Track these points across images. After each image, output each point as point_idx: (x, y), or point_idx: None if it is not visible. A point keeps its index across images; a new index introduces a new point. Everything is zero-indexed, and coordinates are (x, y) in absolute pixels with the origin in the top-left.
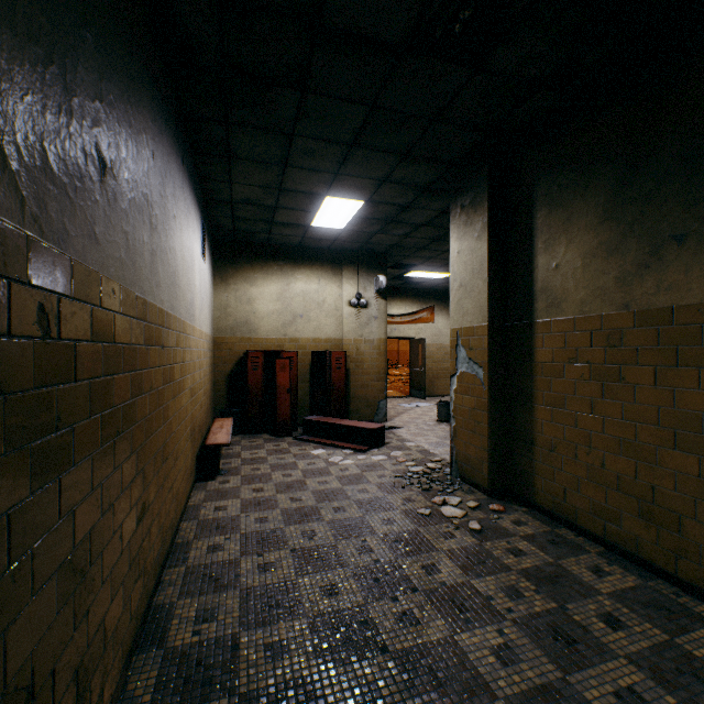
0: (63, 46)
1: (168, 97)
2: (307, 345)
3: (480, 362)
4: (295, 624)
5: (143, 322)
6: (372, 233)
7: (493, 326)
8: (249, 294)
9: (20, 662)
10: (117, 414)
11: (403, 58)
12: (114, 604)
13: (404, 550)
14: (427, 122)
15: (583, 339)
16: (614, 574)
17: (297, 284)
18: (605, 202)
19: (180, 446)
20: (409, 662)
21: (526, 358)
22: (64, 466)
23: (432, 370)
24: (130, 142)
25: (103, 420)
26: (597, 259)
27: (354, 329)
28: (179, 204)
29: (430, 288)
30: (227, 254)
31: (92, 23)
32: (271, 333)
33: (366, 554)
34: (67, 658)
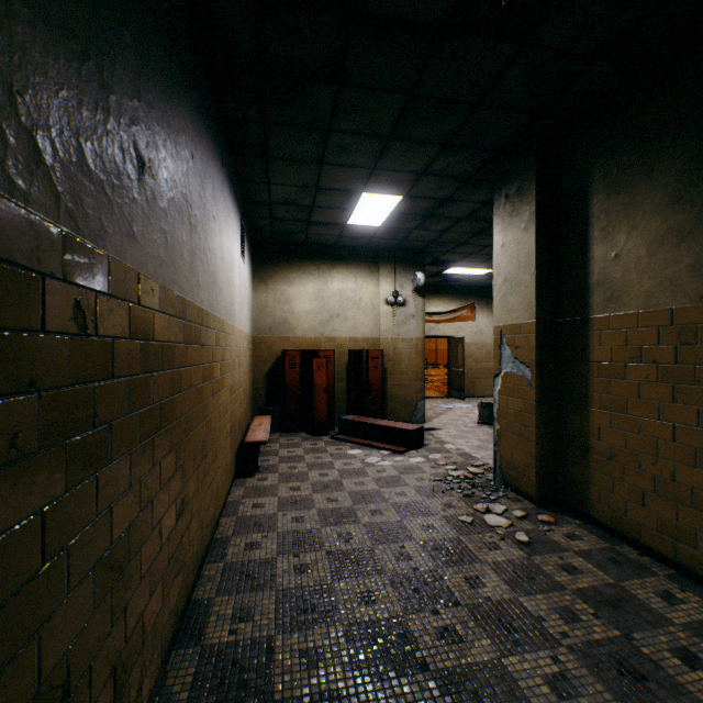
0: (100, 43)
1: (208, 100)
2: (343, 345)
3: (526, 361)
4: (330, 631)
5: (182, 321)
6: (409, 229)
7: (541, 322)
8: (286, 294)
9: (55, 661)
10: (155, 411)
11: (443, 40)
12: (153, 600)
13: (444, 559)
14: (469, 108)
15: (649, 336)
16: (688, 602)
17: (334, 283)
18: (676, 182)
19: (220, 442)
20: (452, 684)
21: (580, 357)
22: (101, 463)
23: (473, 370)
24: (169, 142)
25: (142, 417)
26: (666, 246)
27: (391, 328)
28: (219, 205)
29: (470, 285)
30: (265, 255)
31: (130, 22)
32: (308, 333)
33: (404, 562)
34: (104, 655)
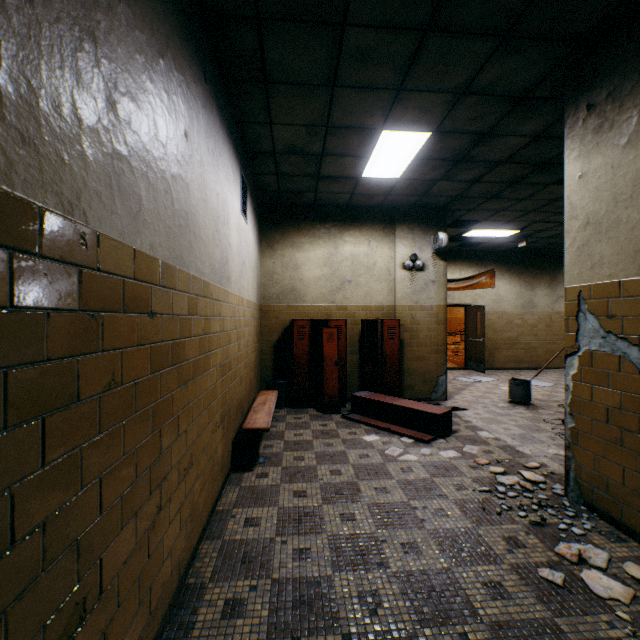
0: None
1: None
2: (356, 313)
3: (632, 337)
4: None
5: (76, 268)
6: (433, 181)
7: None
8: (295, 259)
9: None
10: None
11: None
12: None
13: None
14: None
15: None
16: None
17: (345, 247)
18: None
19: (200, 443)
20: None
21: None
22: None
23: (492, 340)
24: None
25: None
26: None
27: (408, 295)
28: (197, 127)
29: (489, 250)
30: (273, 219)
31: None
32: (317, 301)
33: None
34: None
